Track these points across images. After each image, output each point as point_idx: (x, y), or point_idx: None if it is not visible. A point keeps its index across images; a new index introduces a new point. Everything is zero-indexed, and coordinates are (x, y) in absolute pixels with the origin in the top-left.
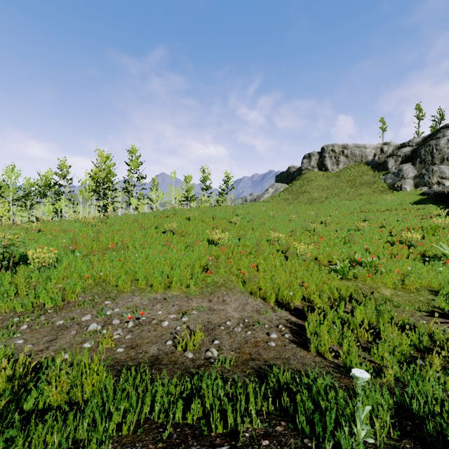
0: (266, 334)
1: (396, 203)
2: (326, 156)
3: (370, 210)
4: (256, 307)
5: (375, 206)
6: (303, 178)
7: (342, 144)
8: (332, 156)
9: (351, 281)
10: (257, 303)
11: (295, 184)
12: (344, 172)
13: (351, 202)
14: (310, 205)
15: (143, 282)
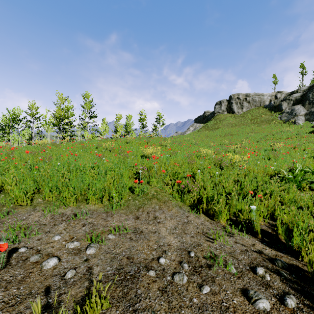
0: (242, 295)
1: (295, 133)
2: (233, 102)
3: (273, 139)
4: (201, 228)
5: (277, 136)
6: (216, 119)
7: (245, 93)
8: (238, 102)
9: (308, 192)
10: (201, 221)
11: (210, 123)
12: (247, 114)
13: (255, 134)
14: (223, 137)
15: (55, 193)
